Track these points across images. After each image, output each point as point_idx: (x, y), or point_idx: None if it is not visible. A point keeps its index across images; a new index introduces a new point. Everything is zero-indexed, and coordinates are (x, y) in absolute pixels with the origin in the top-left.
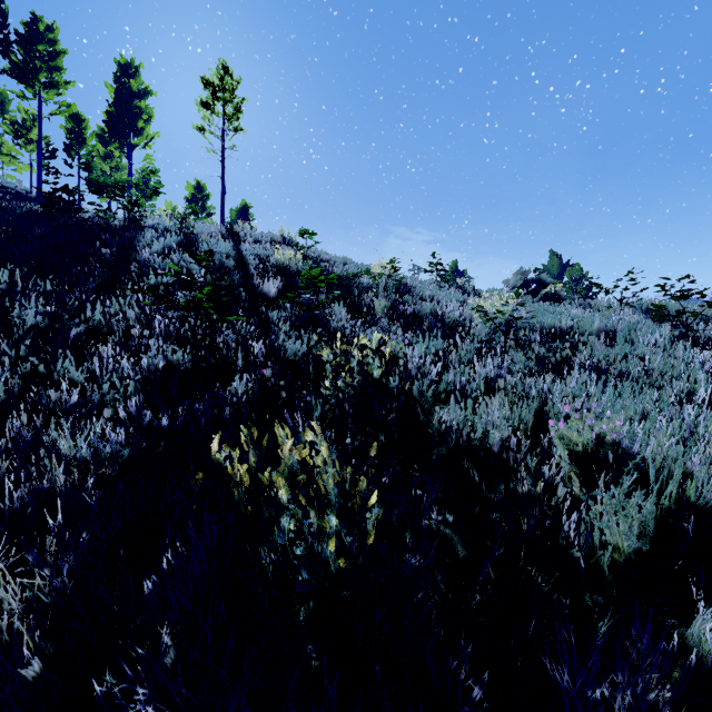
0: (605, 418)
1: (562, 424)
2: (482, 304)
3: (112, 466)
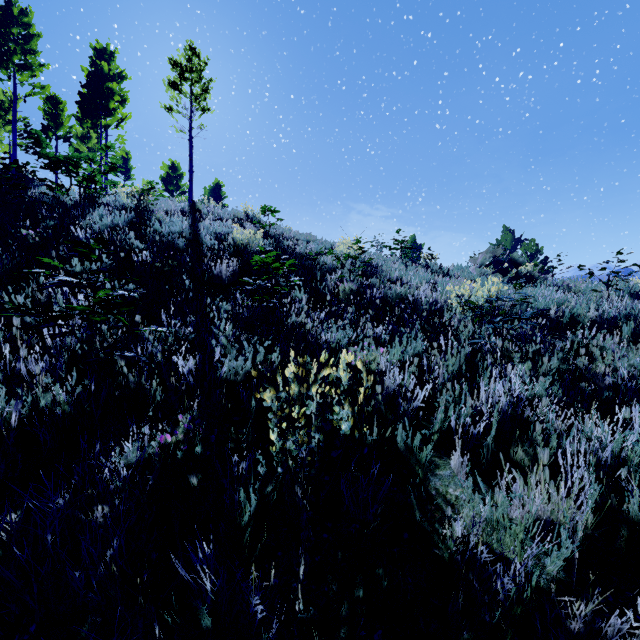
0: None
1: None
2: (462, 292)
3: None
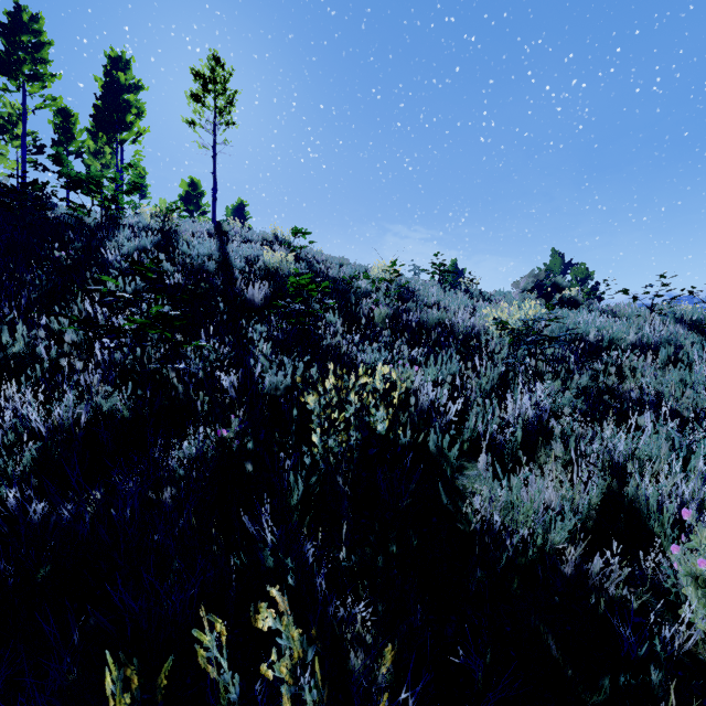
0: None
1: (705, 564)
2: (499, 315)
3: None
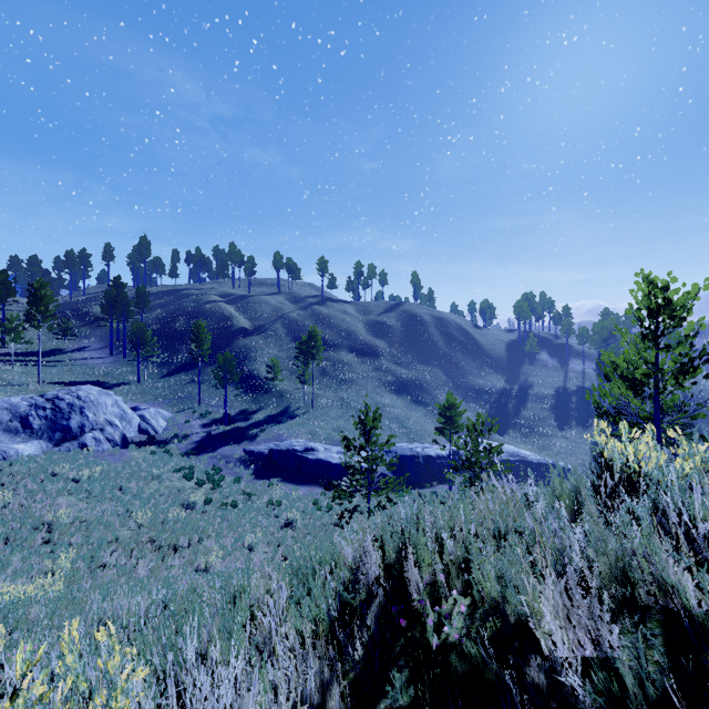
0: None
1: None
2: None
3: None
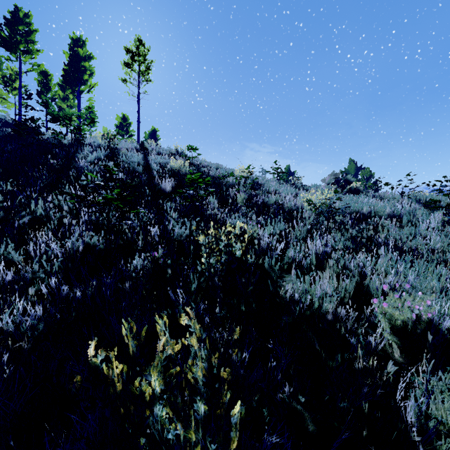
0: (418, 298)
1: (385, 304)
2: (310, 197)
3: (27, 340)
